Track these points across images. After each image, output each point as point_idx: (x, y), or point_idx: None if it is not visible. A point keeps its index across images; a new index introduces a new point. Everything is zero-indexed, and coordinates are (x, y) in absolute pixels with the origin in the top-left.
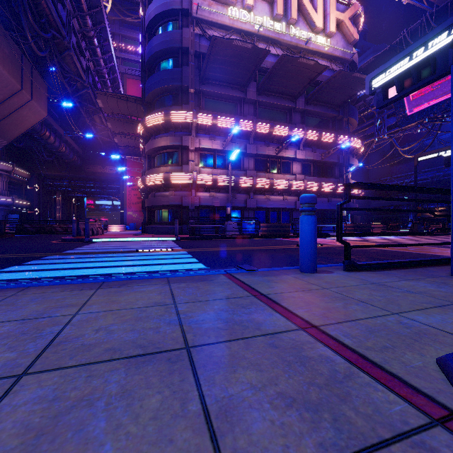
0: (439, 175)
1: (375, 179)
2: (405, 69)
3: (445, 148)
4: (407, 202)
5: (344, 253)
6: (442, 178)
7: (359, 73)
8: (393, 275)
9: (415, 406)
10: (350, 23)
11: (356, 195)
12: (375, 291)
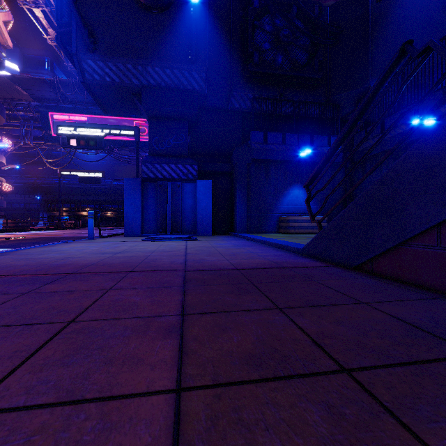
0: (65, 183)
1: (2, 173)
2: (81, 134)
3: (80, 170)
4: (38, 201)
5: (99, 232)
6: (67, 185)
7: (21, 88)
8: (114, 238)
9: (143, 241)
10: (4, 26)
11: (6, 192)
12: (120, 239)
